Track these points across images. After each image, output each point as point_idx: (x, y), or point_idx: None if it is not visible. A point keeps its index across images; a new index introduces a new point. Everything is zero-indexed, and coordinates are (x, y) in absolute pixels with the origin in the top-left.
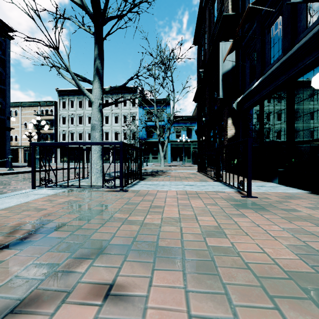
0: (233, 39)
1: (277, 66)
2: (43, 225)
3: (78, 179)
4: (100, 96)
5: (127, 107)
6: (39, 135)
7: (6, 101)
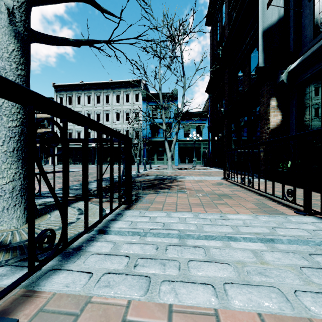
0: None
1: None
2: None
3: None
4: None
5: (130, 103)
6: None
7: None
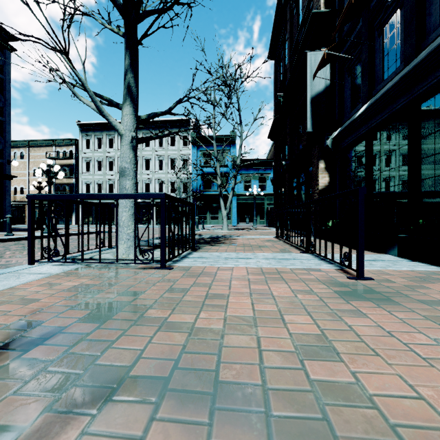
0: (327, 47)
1: (395, 82)
2: (25, 331)
3: (102, 248)
4: (134, 127)
5: (176, 147)
6: (50, 186)
7: (5, 138)
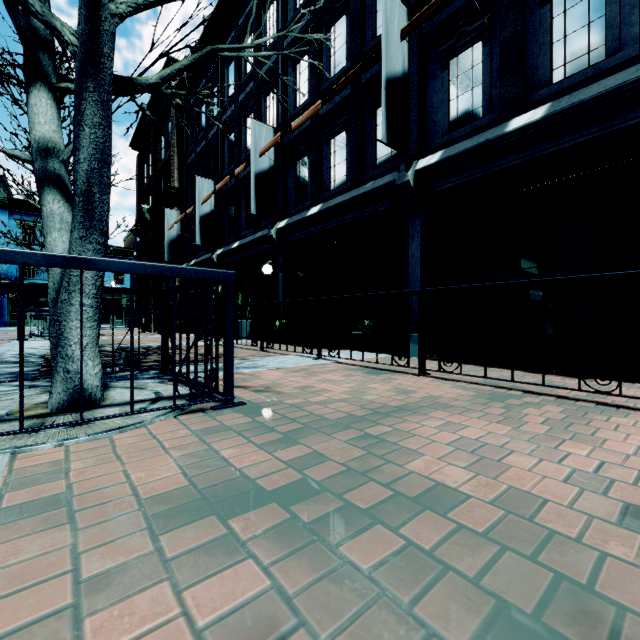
0: (179, 207)
1: (201, 261)
2: None
3: None
4: None
5: None
6: None
7: None
